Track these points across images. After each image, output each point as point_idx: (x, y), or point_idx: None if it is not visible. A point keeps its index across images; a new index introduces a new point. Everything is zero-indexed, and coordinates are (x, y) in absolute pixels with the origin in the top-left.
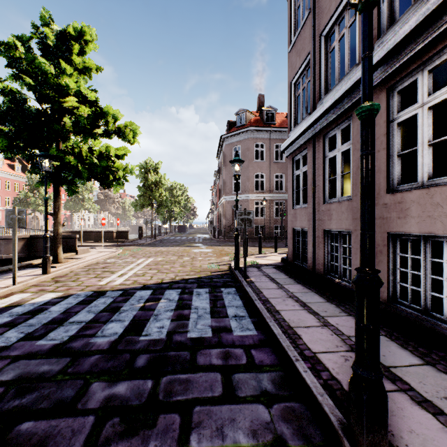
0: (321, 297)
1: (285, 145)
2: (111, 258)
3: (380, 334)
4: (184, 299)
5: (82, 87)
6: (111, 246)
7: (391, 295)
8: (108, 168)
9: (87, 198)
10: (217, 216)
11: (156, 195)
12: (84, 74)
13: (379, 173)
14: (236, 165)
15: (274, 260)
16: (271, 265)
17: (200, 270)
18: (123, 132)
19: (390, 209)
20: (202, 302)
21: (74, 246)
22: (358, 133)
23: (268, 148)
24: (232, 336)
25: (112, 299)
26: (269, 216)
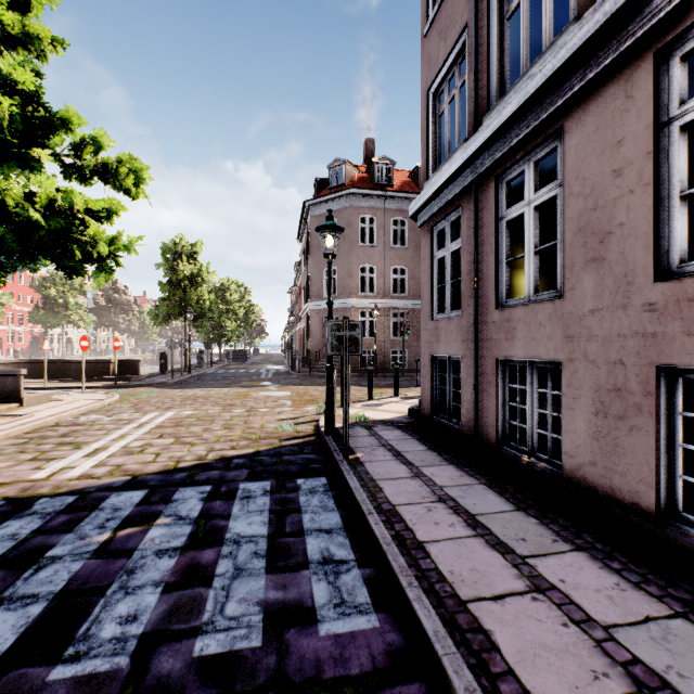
0: (502, 498)
1: (418, 204)
2: (90, 413)
3: (674, 614)
4: (211, 515)
5: (7, 64)
6: (103, 387)
7: (663, 501)
8: (70, 235)
9: (73, 303)
10: (299, 336)
11: (193, 298)
12: (24, 48)
13: (633, 239)
14: (328, 237)
15: (395, 412)
16: (392, 421)
17: (260, 436)
18: (115, 173)
19: (665, 314)
20: (253, 519)
21: (16, 390)
22: (578, 161)
23: (381, 224)
24: (315, 643)
25: (38, 524)
26: (383, 334)
